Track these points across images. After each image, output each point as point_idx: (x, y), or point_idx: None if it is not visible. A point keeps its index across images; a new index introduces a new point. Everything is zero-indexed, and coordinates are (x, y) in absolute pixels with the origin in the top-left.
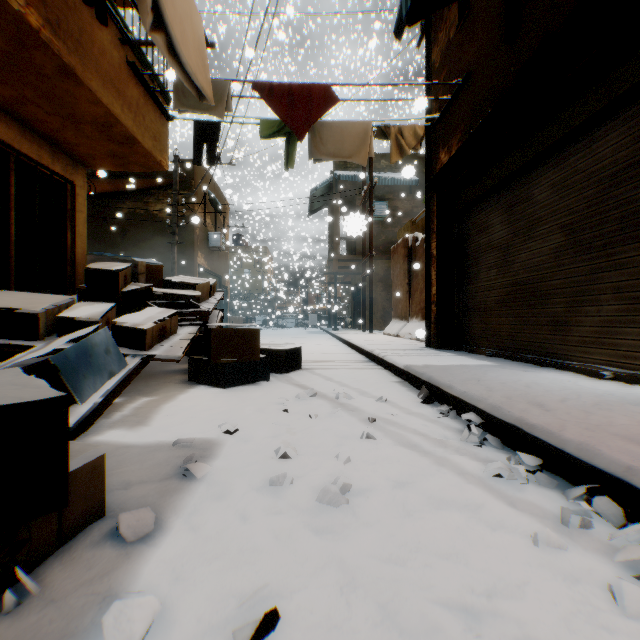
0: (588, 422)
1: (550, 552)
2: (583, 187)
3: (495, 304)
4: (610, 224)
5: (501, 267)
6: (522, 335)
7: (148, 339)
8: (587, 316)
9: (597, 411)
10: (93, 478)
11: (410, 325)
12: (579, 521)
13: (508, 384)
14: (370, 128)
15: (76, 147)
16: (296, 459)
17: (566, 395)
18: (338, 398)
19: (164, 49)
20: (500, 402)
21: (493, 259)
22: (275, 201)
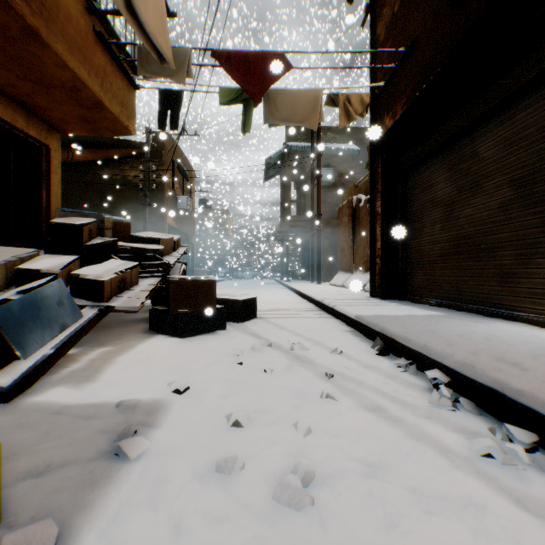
0: None
1: None
2: (534, 141)
3: (439, 257)
4: None
5: (445, 222)
6: (467, 286)
7: (106, 290)
8: (539, 268)
9: None
10: None
11: (354, 277)
12: None
13: (465, 336)
14: (320, 95)
15: (49, 112)
16: (249, 429)
17: (533, 350)
18: (293, 349)
19: (122, 6)
20: (469, 360)
21: (437, 215)
22: (234, 168)
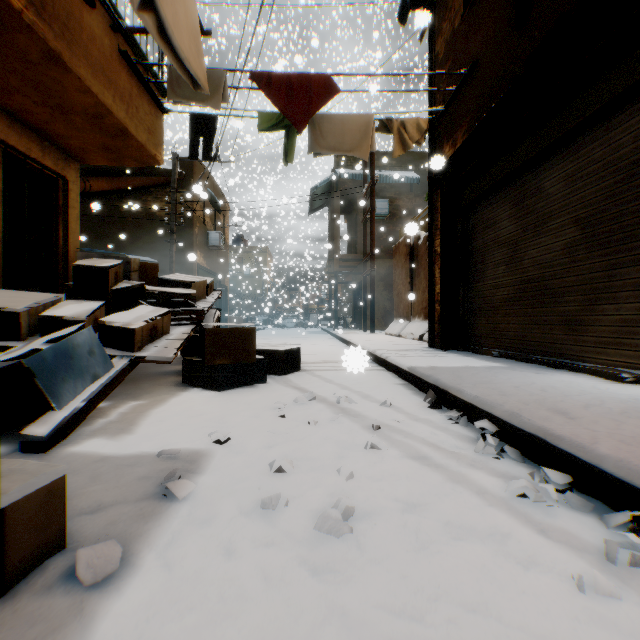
0: (621, 433)
1: (600, 601)
2: (600, 178)
3: (503, 303)
4: (630, 216)
5: (509, 264)
6: (532, 335)
7: (137, 339)
8: (604, 315)
9: (627, 419)
10: (49, 505)
11: (412, 325)
12: (628, 557)
13: (522, 388)
14: (372, 121)
15: (67, 140)
16: (292, 474)
17: (588, 400)
18: (339, 402)
19: (154, 31)
20: (518, 409)
21: (500, 256)
22: (275, 199)
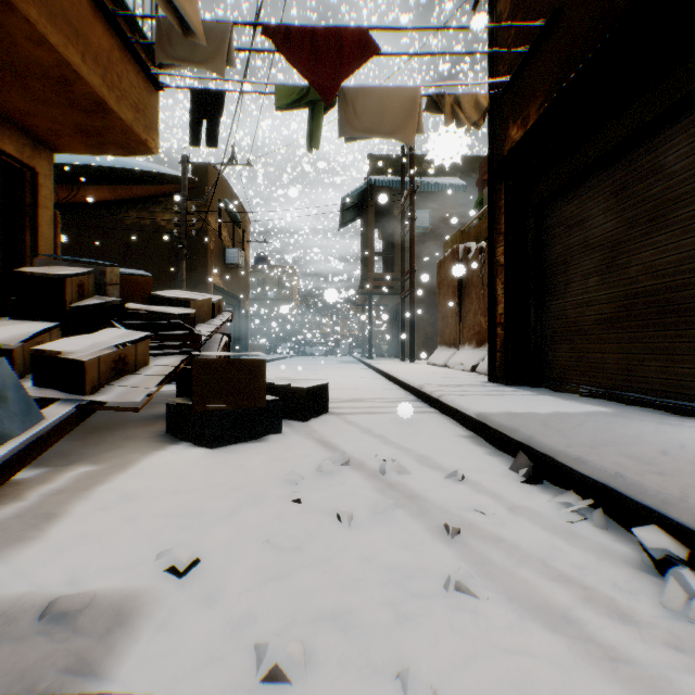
0: None
1: None
2: None
3: (595, 325)
4: None
5: (605, 273)
6: (643, 368)
7: (90, 376)
8: None
9: None
10: None
11: (461, 353)
12: None
13: (673, 454)
14: (419, 96)
15: (31, 119)
16: (302, 688)
17: None
18: (384, 472)
19: None
20: None
21: (591, 263)
22: (300, 208)
